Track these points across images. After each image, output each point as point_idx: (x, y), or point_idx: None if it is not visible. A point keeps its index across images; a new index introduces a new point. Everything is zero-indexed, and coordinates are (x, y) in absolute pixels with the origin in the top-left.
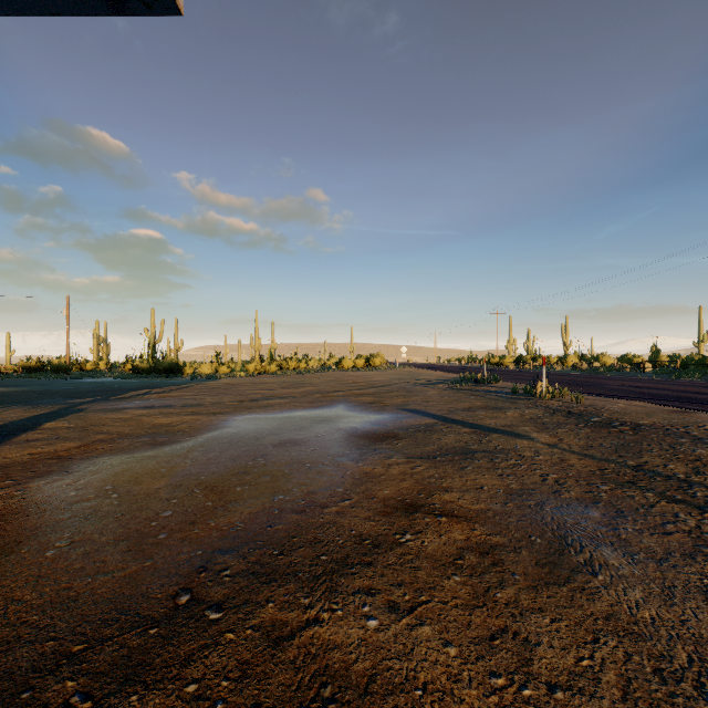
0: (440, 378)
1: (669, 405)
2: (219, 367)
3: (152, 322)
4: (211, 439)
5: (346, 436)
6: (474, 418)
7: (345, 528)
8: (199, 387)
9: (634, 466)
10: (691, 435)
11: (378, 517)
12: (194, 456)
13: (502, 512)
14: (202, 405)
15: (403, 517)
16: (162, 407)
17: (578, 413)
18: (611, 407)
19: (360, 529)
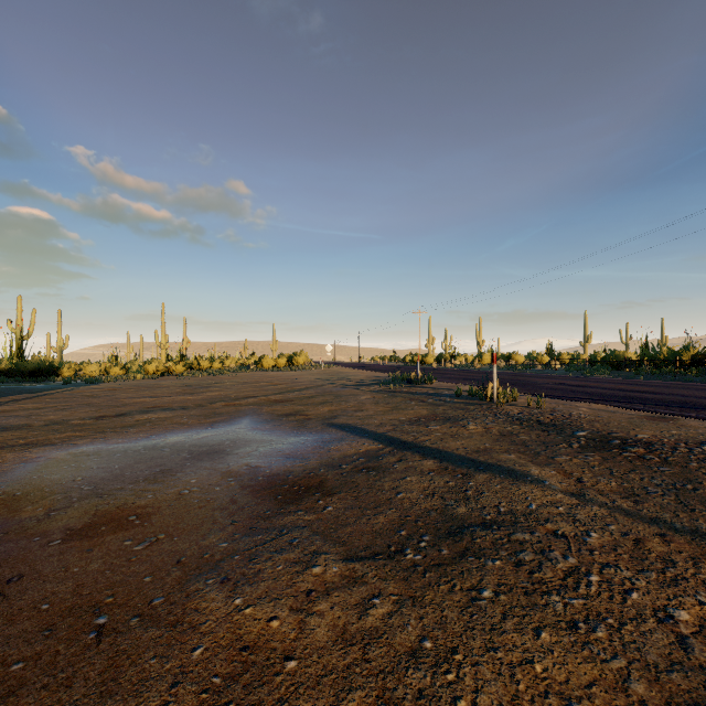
0: (369, 378)
1: (639, 409)
2: (110, 368)
3: (18, 312)
4: None
5: (235, 490)
6: (430, 438)
7: None
8: (60, 395)
9: None
10: None
11: None
12: None
13: None
14: (27, 427)
15: None
16: None
17: (550, 423)
18: (579, 413)
19: None
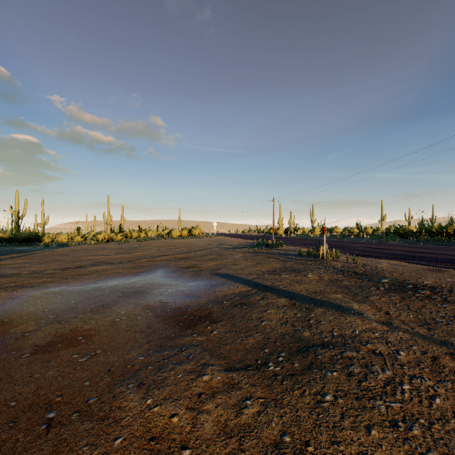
0: (241, 244)
1: (422, 264)
2: (74, 237)
3: (16, 201)
4: None
5: (151, 319)
6: (282, 283)
7: None
8: (41, 254)
9: None
10: None
11: None
12: None
13: None
14: (17, 275)
15: None
16: None
17: (362, 273)
18: (382, 267)
19: None
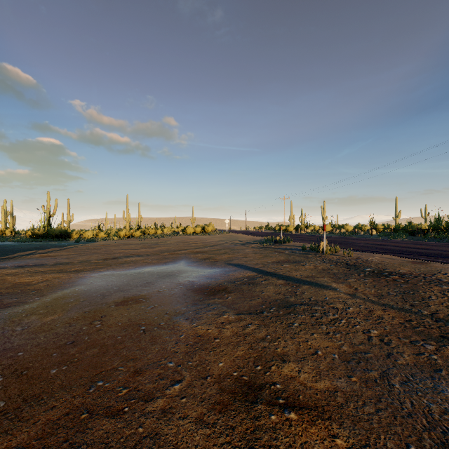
0: (251, 240)
1: (409, 257)
2: (99, 233)
3: (47, 201)
4: (59, 299)
5: (184, 290)
6: (283, 270)
7: (169, 447)
8: (77, 248)
9: (430, 315)
10: (445, 282)
11: (213, 415)
12: (29, 321)
13: (353, 394)
14: (71, 263)
15: (243, 412)
16: (33, 266)
17: (353, 264)
18: (372, 259)
19: (189, 447)
